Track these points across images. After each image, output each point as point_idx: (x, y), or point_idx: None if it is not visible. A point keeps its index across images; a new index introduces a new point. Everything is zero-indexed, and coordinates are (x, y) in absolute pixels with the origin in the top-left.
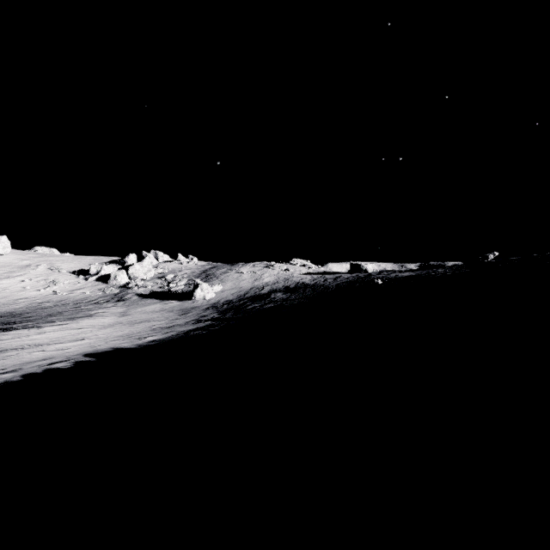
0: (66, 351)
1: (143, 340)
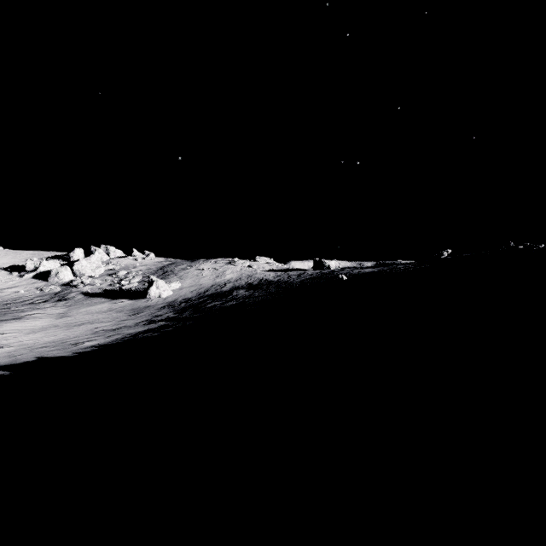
0: None
1: (79, 346)
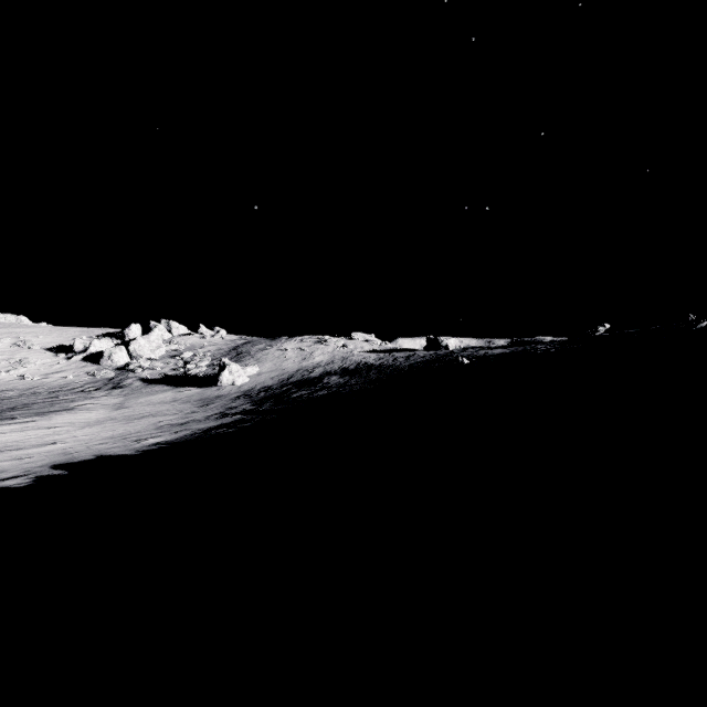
0: (26, 460)
1: (142, 443)
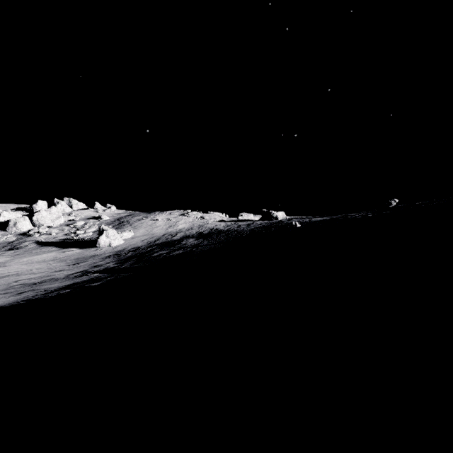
0: None
1: None
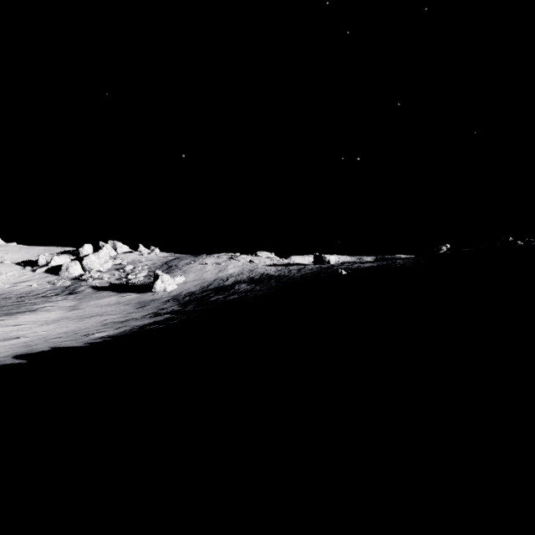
0: None
1: (90, 337)
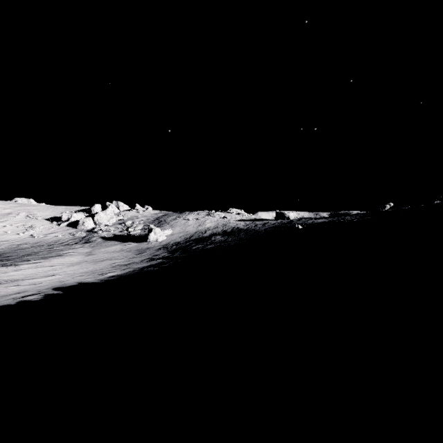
0: (38, 285)
1: (104, 276)
